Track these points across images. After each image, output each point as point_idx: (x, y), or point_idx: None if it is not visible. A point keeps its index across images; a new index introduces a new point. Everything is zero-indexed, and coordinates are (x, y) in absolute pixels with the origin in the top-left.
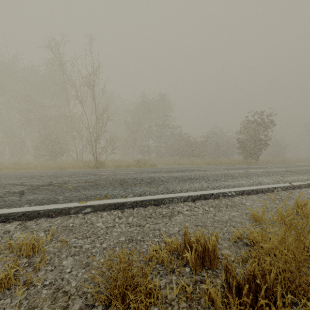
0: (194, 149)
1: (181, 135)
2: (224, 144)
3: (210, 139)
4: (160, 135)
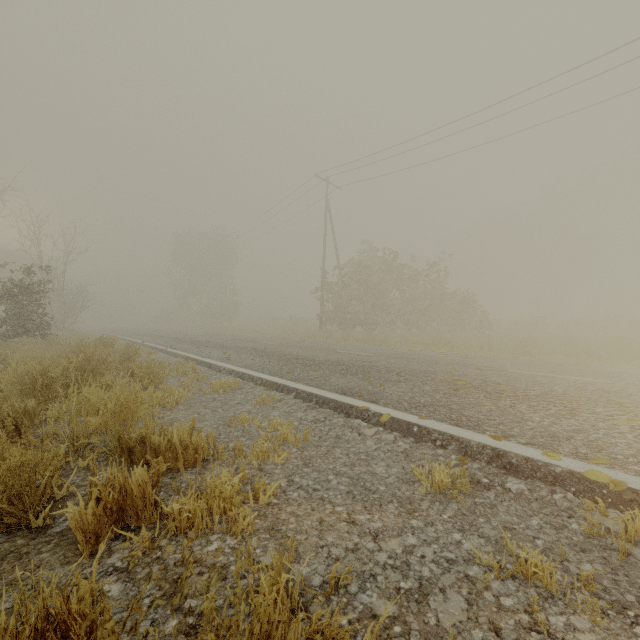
0: None
1: None
2: None
3: None
4: None
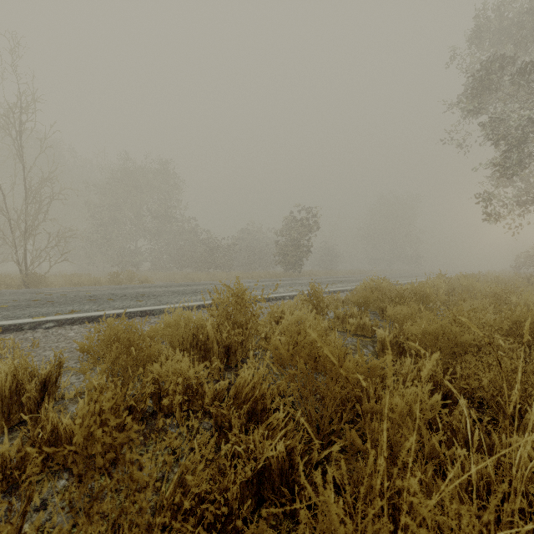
0: (218, 257)
1: (197, 233)
2: (261, 249)
3: (242, 241)
4: (158, 232)
